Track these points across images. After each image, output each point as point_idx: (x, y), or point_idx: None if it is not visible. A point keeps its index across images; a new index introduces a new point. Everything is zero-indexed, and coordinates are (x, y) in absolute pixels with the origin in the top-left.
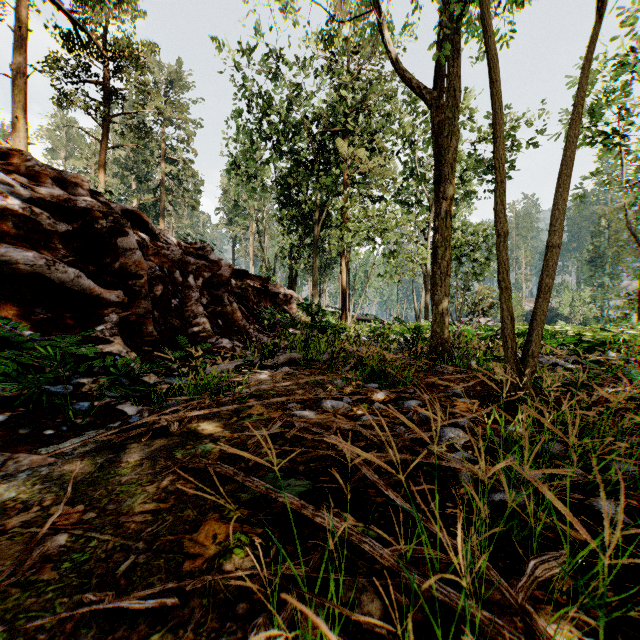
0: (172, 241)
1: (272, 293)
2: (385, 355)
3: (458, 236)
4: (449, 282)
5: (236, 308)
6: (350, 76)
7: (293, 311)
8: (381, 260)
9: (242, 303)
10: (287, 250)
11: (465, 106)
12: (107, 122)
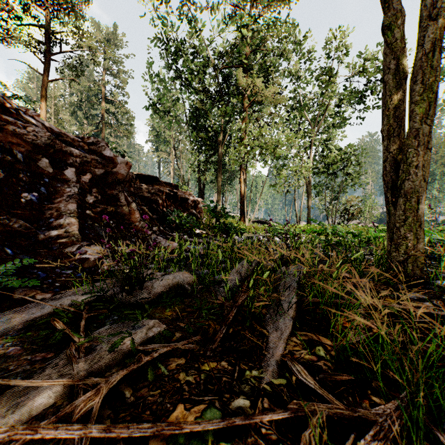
0: (50, 128)
1: (181, 198)
2: (347, 284)
3: (334, 154)
4: (429, 160)
5: (134, 209)
6: (248, 18)
7: (200, 214)
8: (272, 174)
9: (152, 206)
10: (196, 166)
11: (345, 42)
12: (48, 59)
